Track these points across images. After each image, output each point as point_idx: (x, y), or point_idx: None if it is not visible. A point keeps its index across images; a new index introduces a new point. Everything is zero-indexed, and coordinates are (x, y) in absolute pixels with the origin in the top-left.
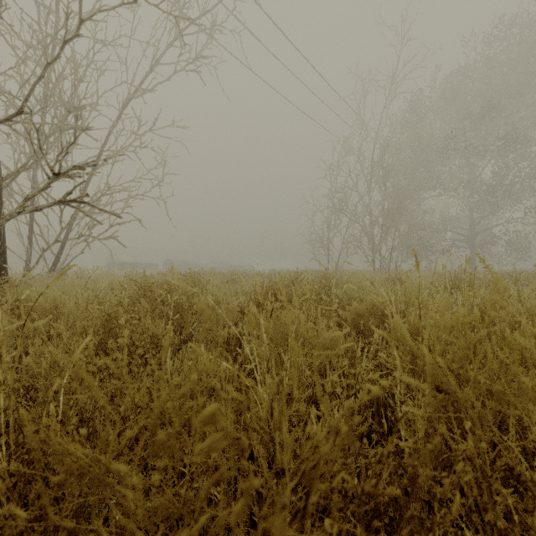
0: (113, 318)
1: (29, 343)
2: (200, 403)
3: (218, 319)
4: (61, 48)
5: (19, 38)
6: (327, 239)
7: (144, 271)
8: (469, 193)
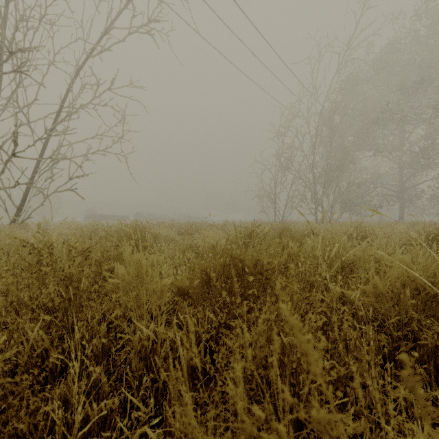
0: None
1: None
2: None
3: (141, 304)
4: None
5: None
6: (273, 194)
7: (37, 225)
8: (400, 152)
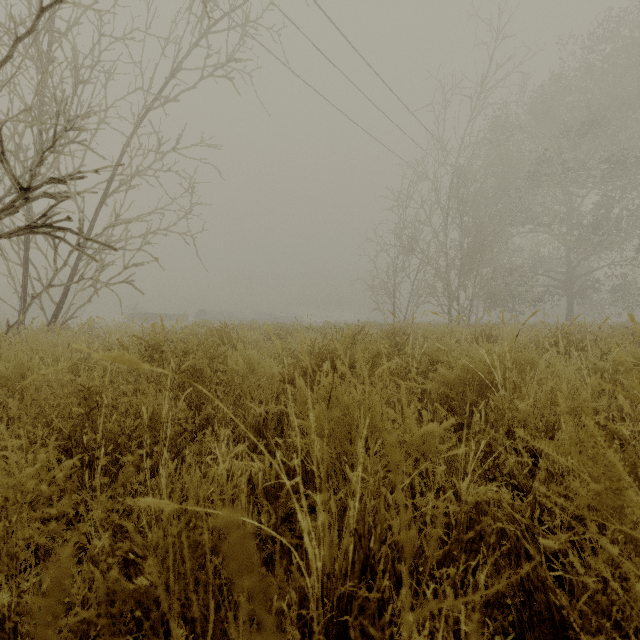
0: (95, 394)
1: None
2: None
3: (252, 391)
4: (37, 18)
5: None
6: (392, 285)
7: (152, 325)
8: (566, 228)
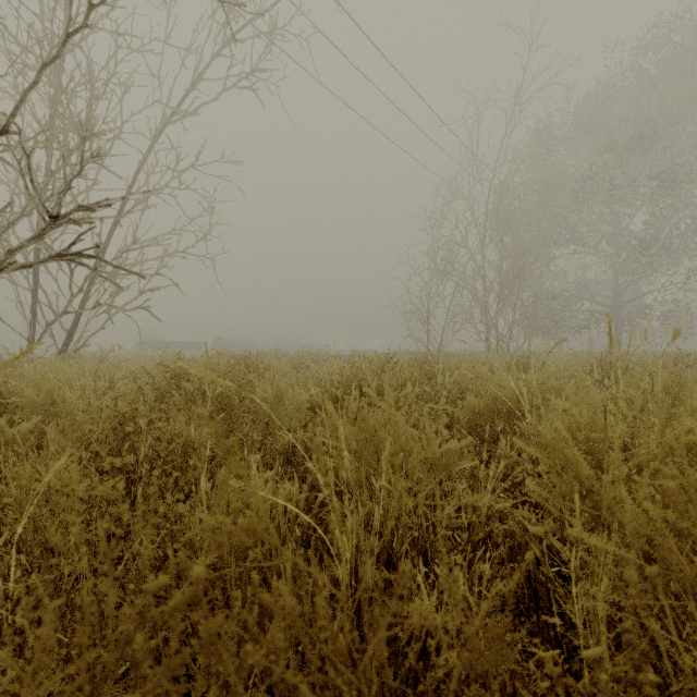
0: (129, 419)
1: (1, 458)
2: (212, 626)
3: (280, 419)
4: (63, 44)
5: (10, 34)
6: (426, 311)
7: (178, 353)
8: (613, 249)
